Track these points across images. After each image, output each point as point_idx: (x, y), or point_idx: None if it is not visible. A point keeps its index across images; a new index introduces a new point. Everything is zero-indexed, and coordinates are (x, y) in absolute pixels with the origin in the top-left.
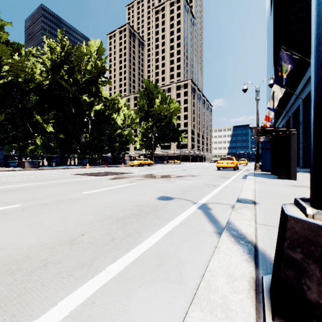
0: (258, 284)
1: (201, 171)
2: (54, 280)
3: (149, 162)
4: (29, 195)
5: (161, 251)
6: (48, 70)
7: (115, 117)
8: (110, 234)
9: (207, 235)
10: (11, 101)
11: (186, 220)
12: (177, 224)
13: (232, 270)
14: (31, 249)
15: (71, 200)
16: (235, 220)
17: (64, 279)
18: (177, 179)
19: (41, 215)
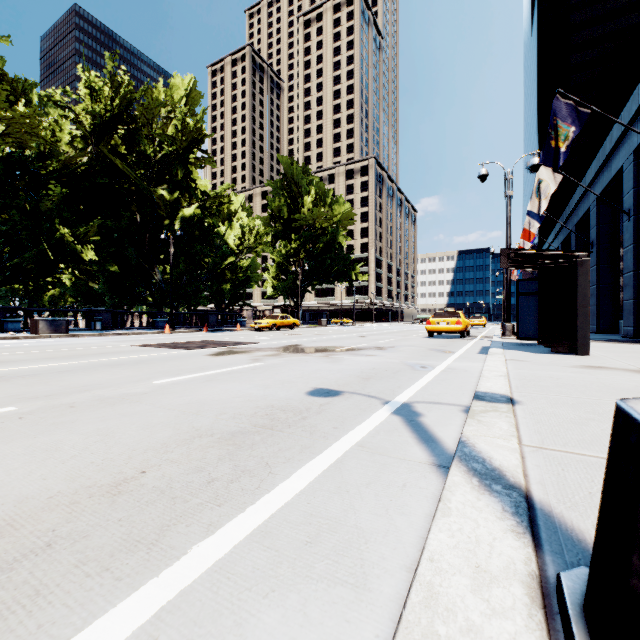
0: (547, 591)
1: (396, 339)
2: (64, 582)
3: (292, 321)
4: (39, 388)
5: (317, 509)
6: (87, 134)
7: (223, 232)
8: (205, 469)
9: (416, 471)
10: (10, 197)
11: (369, 437)
12: (350, 446)
13: (482, 557)
14: (24, 506)
15: (127, 398)
16: (475, 438)
17: (89, 579)
18: (348, 355)
19: (57, 429)
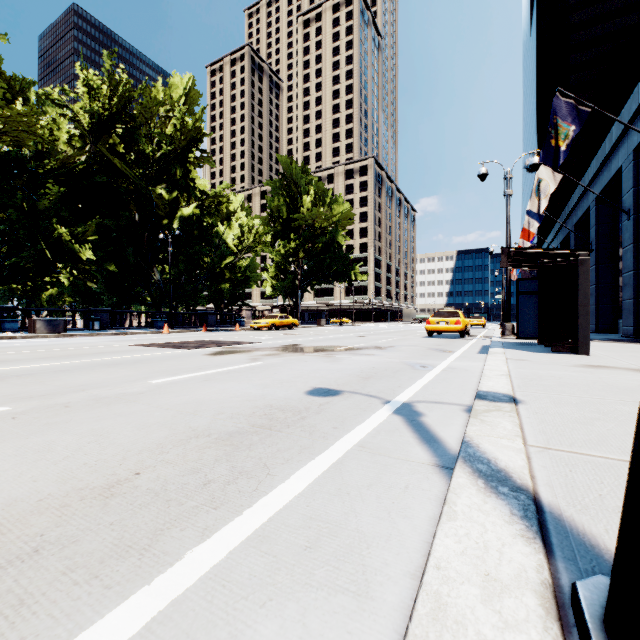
0: (562, 602)
1: (395, 339)
2: (51, 590)
3: (291, 321)
4: (34, 388)
5: (316, 512)
6: (85, 133)
7: (222, 232)
8: (201, 471)
9: (418, 472)
10: (8, 196)
11: (370, 438)
12: (350, 447)
13: (492, 565)
14: (13, 509)
15: (123, 398)
16: (479, 438)
17: (76, 587)
18: (347, 355)
19: (50, 430)
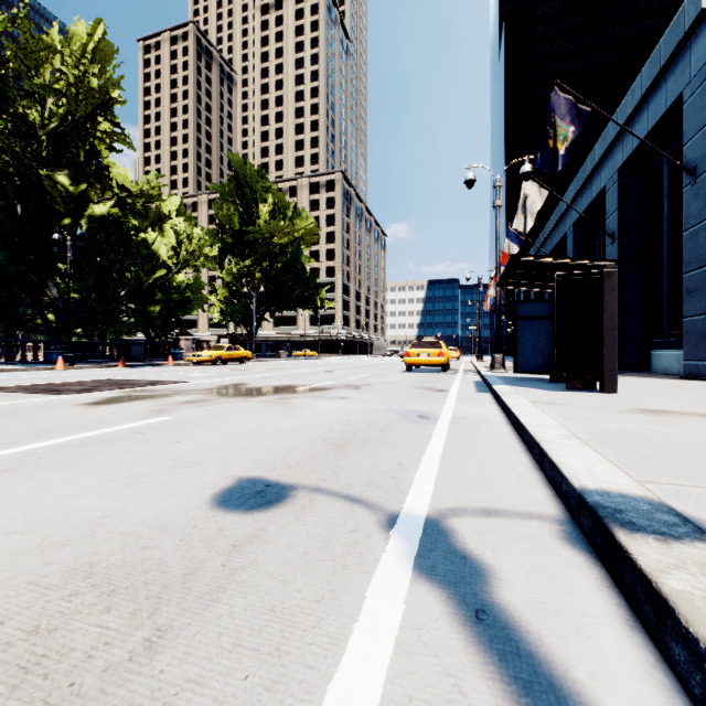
0: None
1: (370, 374)
2: None
3: (243, 353)
4: None
5: None
6: None
7: (152, 240)
8: None
9: None
10: None
11: None
12: None
13: None
14: None
15: None
16: None
17: None
18: (310, 399)
19: None
